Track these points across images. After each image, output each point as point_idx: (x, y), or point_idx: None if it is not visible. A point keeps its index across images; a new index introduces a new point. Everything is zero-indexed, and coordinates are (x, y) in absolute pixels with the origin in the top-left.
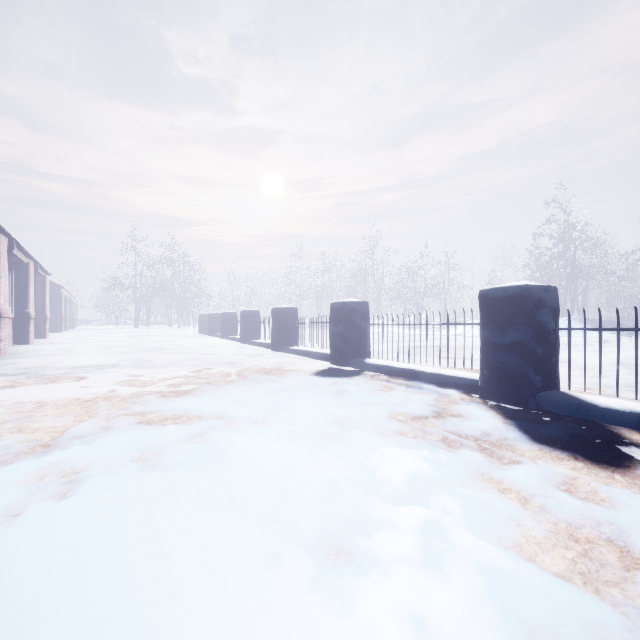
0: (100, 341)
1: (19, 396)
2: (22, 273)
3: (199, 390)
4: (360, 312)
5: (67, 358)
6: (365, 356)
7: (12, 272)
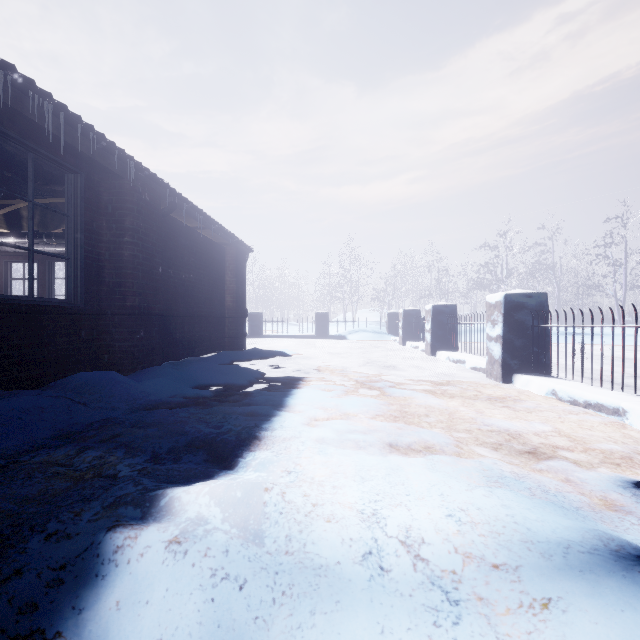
0: None
1: None
2: None
3: None
4: None
5: None
6: None
7: None
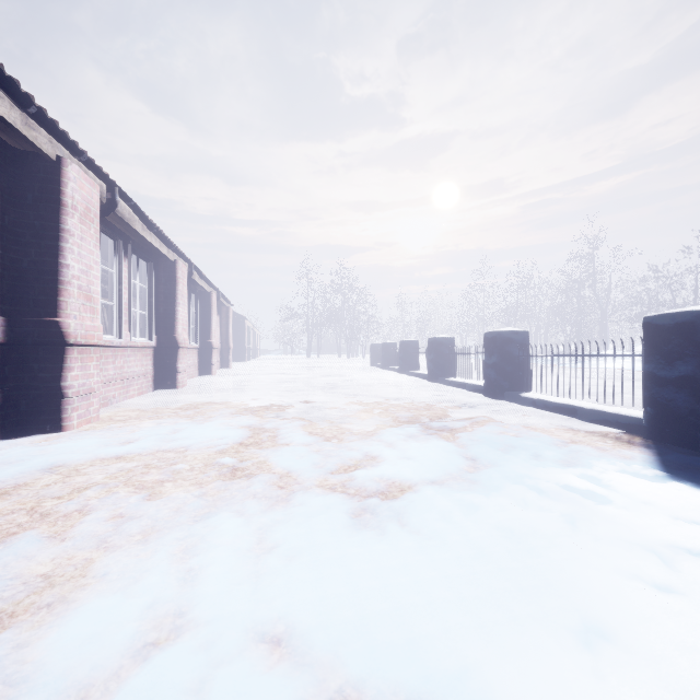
0: (273, 373)
1: (131, 477)
2: (206, 303)
3: (425, 514)
4: None
5: (234, 395)
6: None
7: (197, 302)
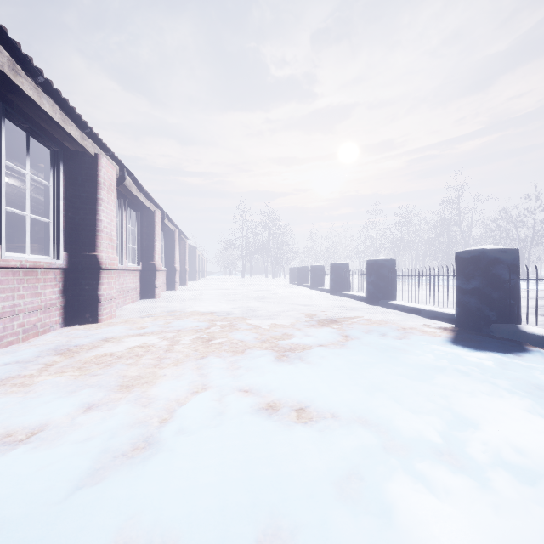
0: (219, 289)
1: (153, 343)
2: (171, 238)
3: (314, 357)
4: (506, 262)
5: (196, 303)
6: (517, 322)
7: (165, 237)
